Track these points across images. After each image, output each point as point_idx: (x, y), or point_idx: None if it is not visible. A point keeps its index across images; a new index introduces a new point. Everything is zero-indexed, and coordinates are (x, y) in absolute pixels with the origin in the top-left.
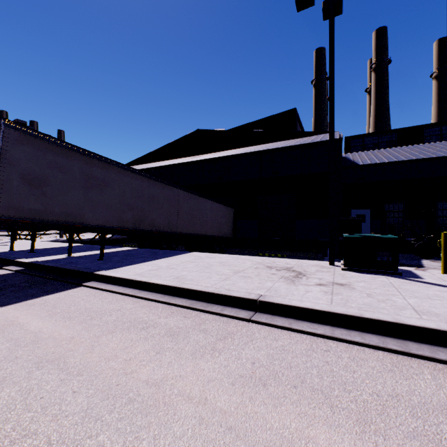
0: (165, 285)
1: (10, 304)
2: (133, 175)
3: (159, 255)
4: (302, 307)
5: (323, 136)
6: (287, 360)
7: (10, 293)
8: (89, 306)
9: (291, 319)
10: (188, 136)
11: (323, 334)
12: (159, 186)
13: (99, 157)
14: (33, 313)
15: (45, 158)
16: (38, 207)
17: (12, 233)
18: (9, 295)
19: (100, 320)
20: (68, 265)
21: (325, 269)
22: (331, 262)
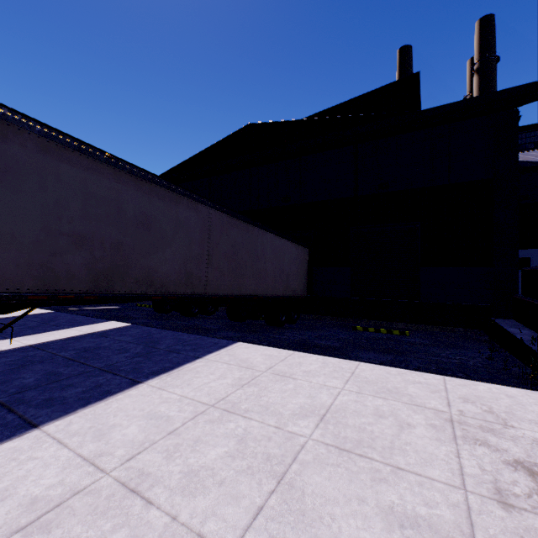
0: None
1: None
2: (89, 163)
3: (152, 360)
4: None
5: None
6: None
7: None
8: None
9: None
10: (235, 135)
11: None
12: (165, 198)
13: None
14: None
15: None
16: None
17: None
18: None
19: None
20: None
21: None
22: None
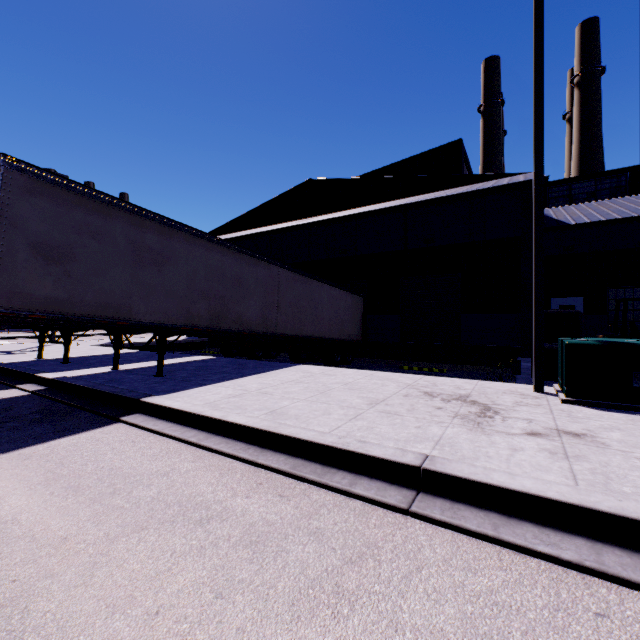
0: (249, 427)
1: None
2: (208, 245)
3: (248, 370)
4: (518, 491)
5: (509, 179)
6: None
7: (5, 433)
8: (118, 465)
9: (494, 514)
10: (295, 190)
11: (577, 562)
12: (249, 263)
13: (155, 217)
14: (21, 476)
15: (69, 217)
16: (59, 294)
17: (40, 334)
18: (2, 435)
19: (128, 496)
20: (107, 384)
21: (529, 400)
22: (538, 388)
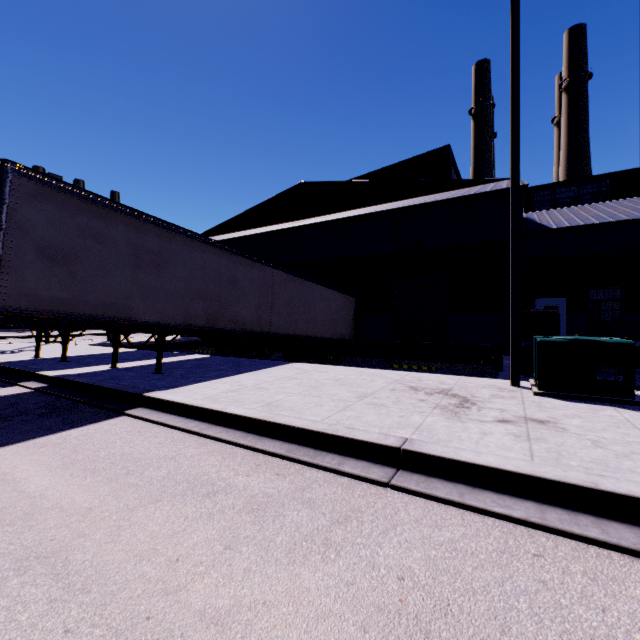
0: (248, 417)
1: (11, 443)
2: (205, 248)
3: (244, 368)
4: (481, 465)
5: (493, 185)
6: (465, 575)
7: (17, 425)
8: (128, 451)
9: (461, 485)
10: (288, 192)
11: (524, 518)
12: (244, 264)
13: (155, 220)
14: (41, 461)
15: (73, 221)
16: (64, 295)
17: (37, 333)
18: (14, 427)
19: (141, 476)
20: (108, 381)
21: (505, 393)
22: (514, 382)
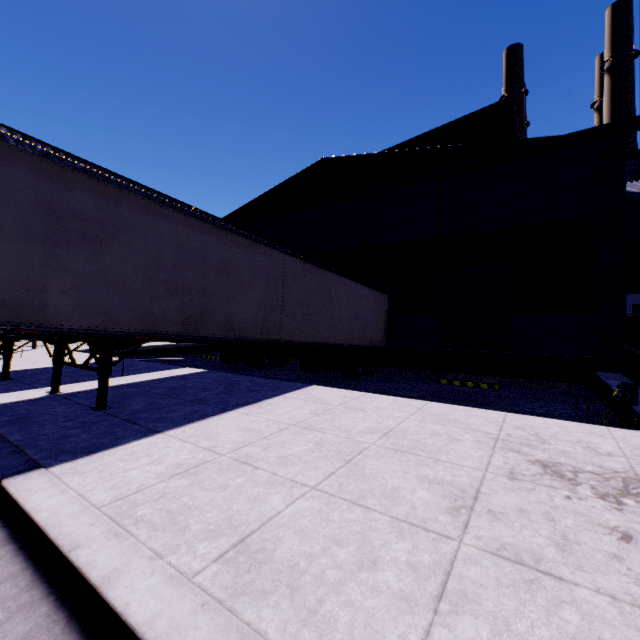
0: None
1: None
2: (180, 218)
3: (236, 396)
4: None
5: None
6: None
7: None
8: None
9: None
10: (307, 171)
11: None
12: (242, 246)
13: (90, 168)
14: None
15: None
16: None
17: None
18: None
19: None
20: (1, 428)
21: None
22: None
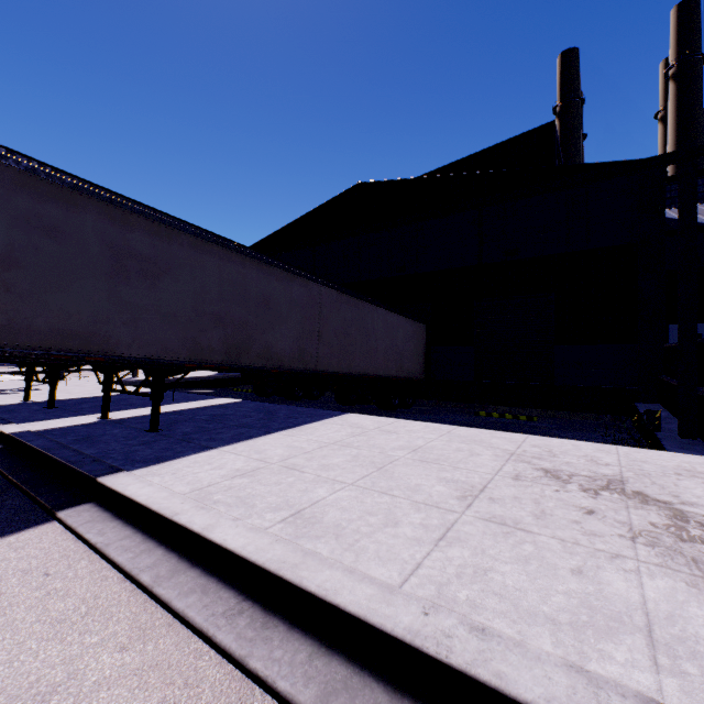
0: (247, 560)
1: None
2: (223, 253)
3: (276, 422)
4: None
5: None
6: None
7: None
8: None
9: None
10: (343, 196)
11: None
12: (281, 278)
13: (146, 210)
14: None
15: (8, 203)
16: None
17: (27, 371)
18: None
19: None
20: (73, 445)
21: None
22: None
